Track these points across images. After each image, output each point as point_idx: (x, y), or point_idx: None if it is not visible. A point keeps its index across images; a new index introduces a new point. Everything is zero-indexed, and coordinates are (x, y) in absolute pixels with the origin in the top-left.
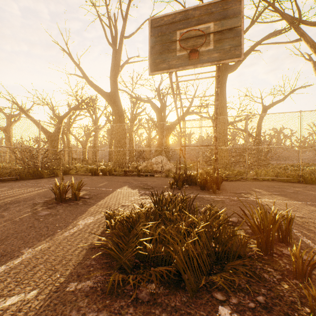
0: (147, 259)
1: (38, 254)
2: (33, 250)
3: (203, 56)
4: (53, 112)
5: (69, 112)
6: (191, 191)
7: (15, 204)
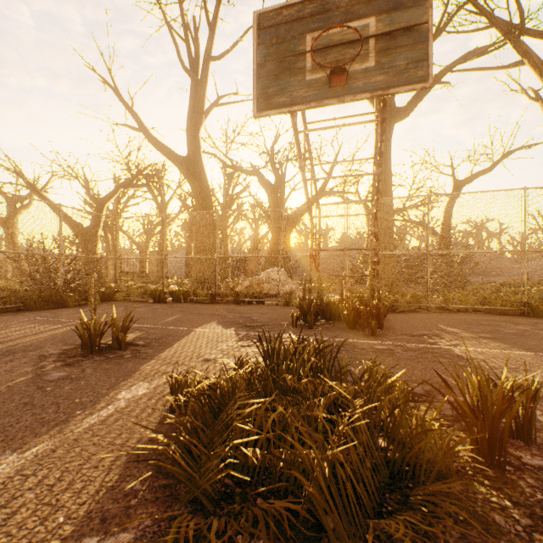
0: (250, 478)
1: (29, 466)
2: (21, 456)
3: (356, 81)
4: (87, 192)
5: (115, 192)
6: (332, 332)
7: (6, 356)
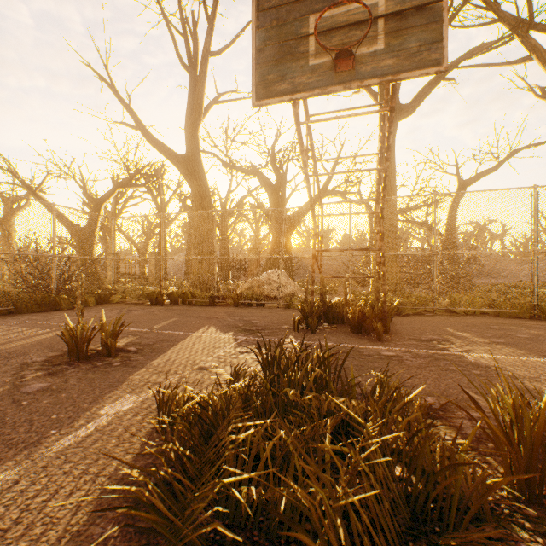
0: (245, 519)
1: None
2: None
3: (364, 65)
4: (84, 192)
5: (113, 192)
6: (335, 337)
7: None
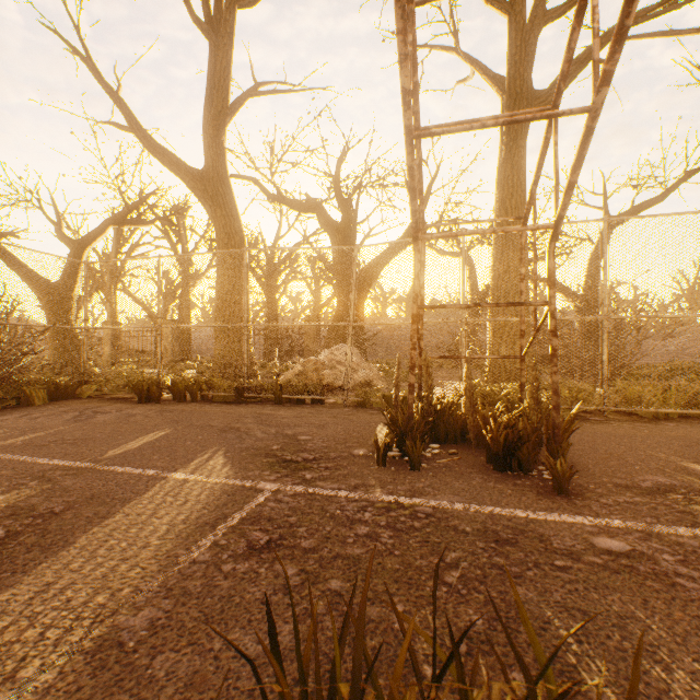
0: None
1: None
2: None
3: None
4: (57, 229)
5: (101, 230)
6: (464, 482)
7: None
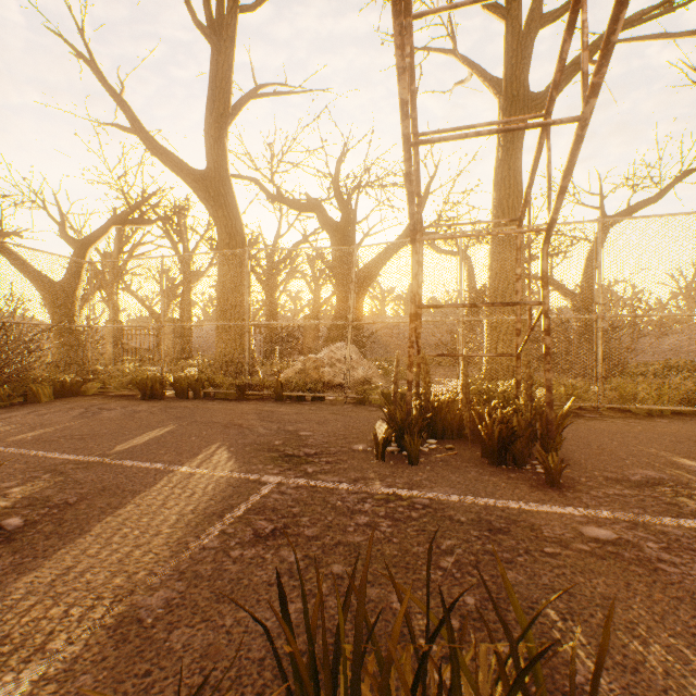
0: None
1: None
2: None
3: None
4: (61, 229)
5: (104, 230)
6: (460, 475)
7: None
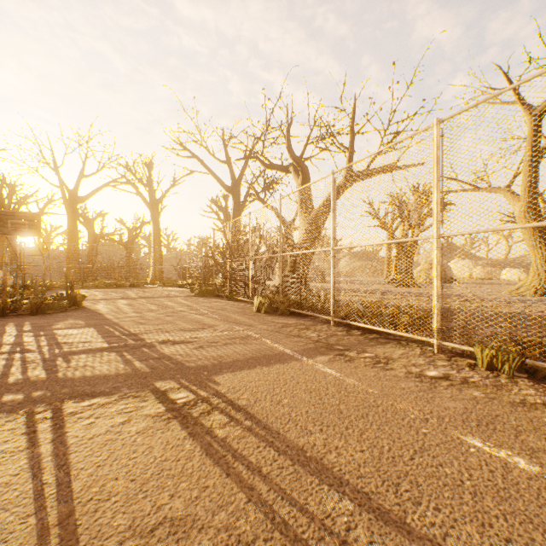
0: None
1: None
2: None
3: (24, 233)
4: None
5: None
6: None
7: None
